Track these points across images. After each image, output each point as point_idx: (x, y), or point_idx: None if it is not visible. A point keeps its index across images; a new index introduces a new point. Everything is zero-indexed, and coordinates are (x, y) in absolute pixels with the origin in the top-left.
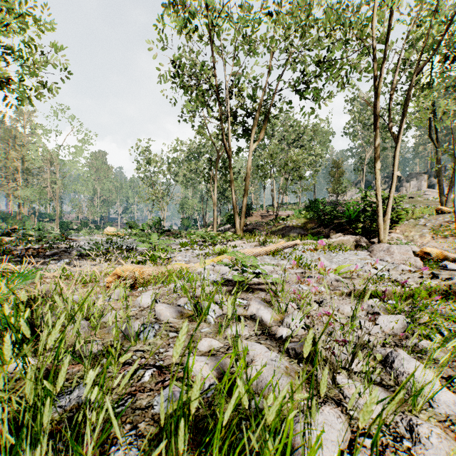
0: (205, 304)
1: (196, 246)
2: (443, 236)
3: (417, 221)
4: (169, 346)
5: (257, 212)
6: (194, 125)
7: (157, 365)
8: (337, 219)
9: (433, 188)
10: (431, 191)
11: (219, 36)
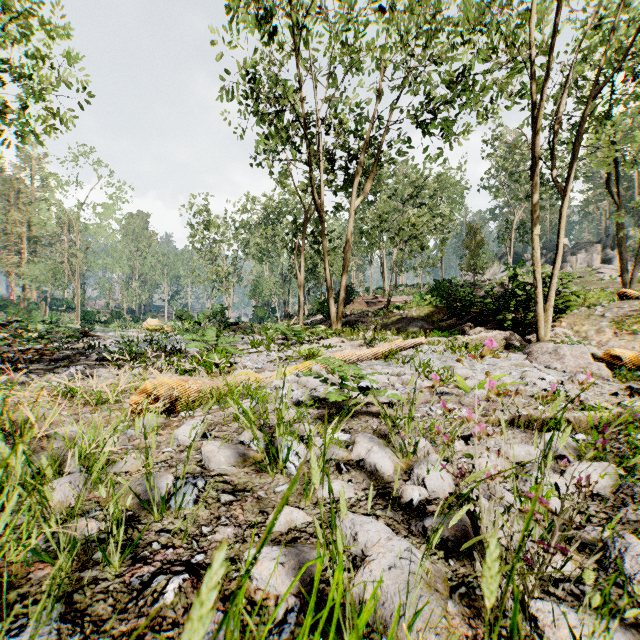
0: (283, 443)
1: (273, 346)
2: (630, 331)
3: (592, 311)
4: (218, 522)
5: (361, 298)
6: (271, 174)
7: (192, 564)
8: (475, 308)
9: (609, 264)
10: (607, 268)
11: (307, 44)
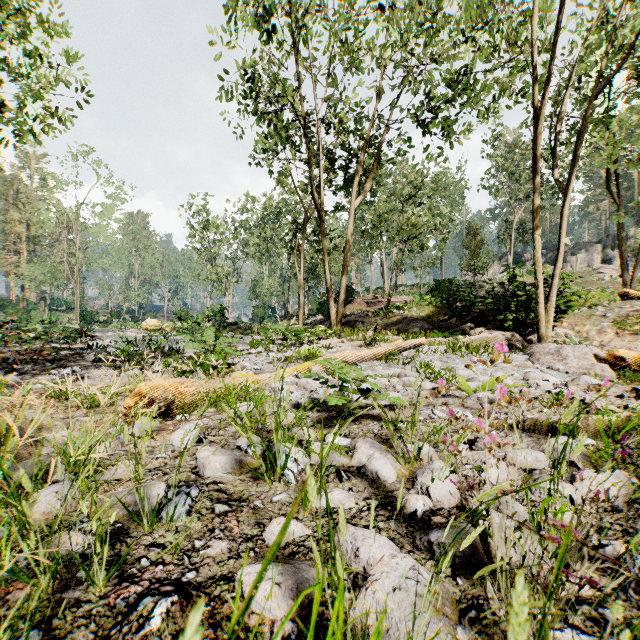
0: (280, 450)
1: (272, 346)
2: (632, 331)
3: (593, 311)
4: (212, 535)
5: (361, 298)
6: (270, 173)
7: (183, 583)
8: (475, 308)
9: (610, 264)
10: (607, 267)
11: (307, 43)
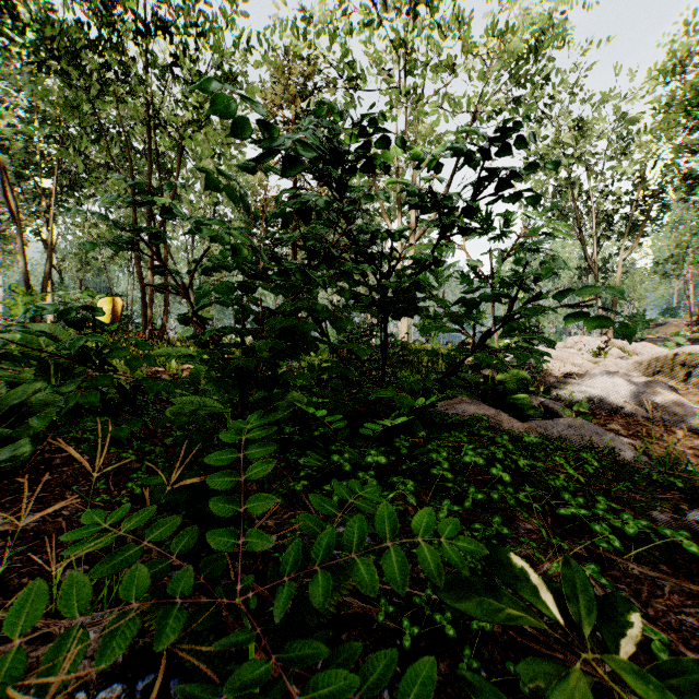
0: None
1: None
2: None
3: None
4: None
5: (679, 320)
6: None
7: None
8: None
9: None
10: None
11: (580, 162)
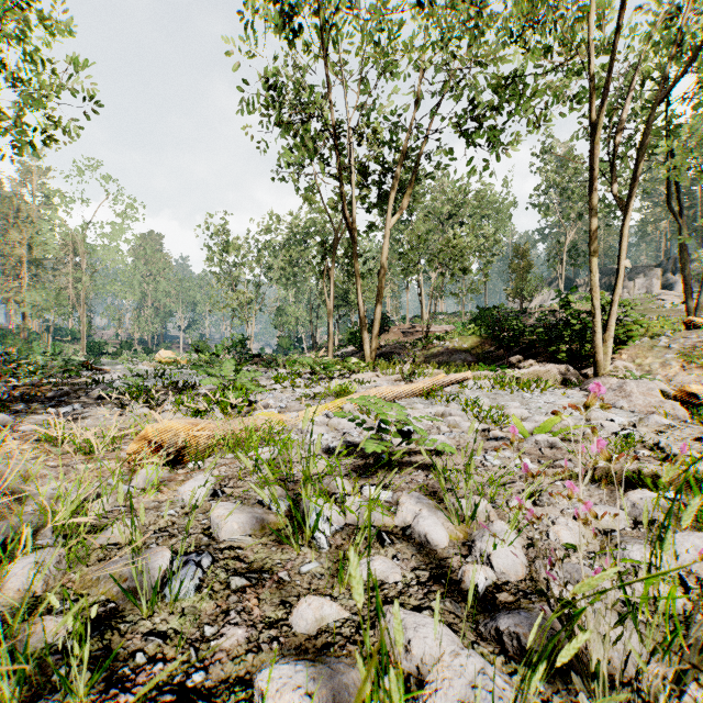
0: (310, 508)
1: (299, 381)
2: (700, 364)
3: (655, 341)
4: (226, 619)
5: (397, 327)
6: (297, 189)
7: (187, 689)
8: (524, 338)
9: (671, 289)
10: (668, 294)
11: (338, 44)
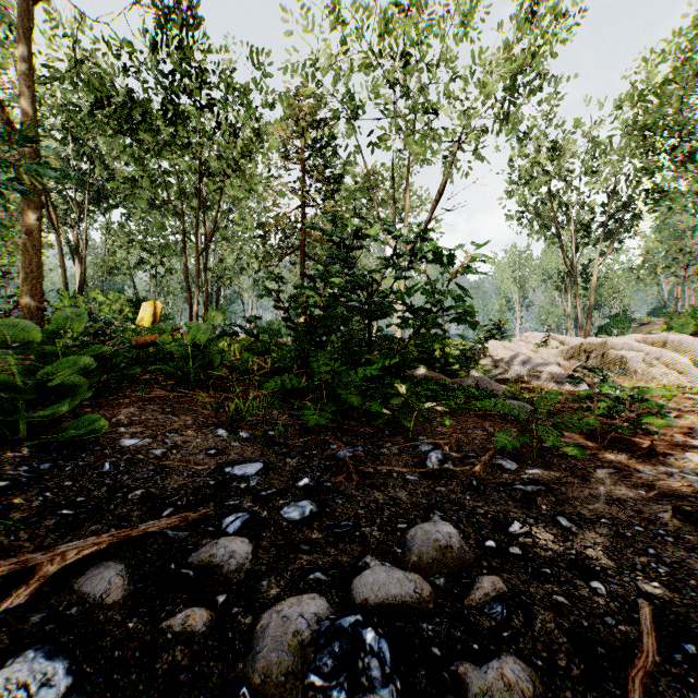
0: None
1: None
2: None
3: None
4: None
5: (662, 320)
6: (545, 237)
7: None
8: None
9: None
10: None
11: (560, 176)
